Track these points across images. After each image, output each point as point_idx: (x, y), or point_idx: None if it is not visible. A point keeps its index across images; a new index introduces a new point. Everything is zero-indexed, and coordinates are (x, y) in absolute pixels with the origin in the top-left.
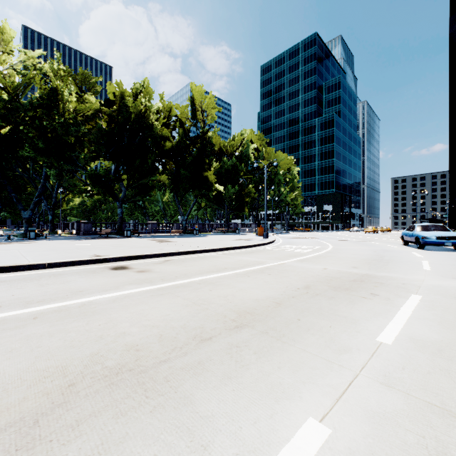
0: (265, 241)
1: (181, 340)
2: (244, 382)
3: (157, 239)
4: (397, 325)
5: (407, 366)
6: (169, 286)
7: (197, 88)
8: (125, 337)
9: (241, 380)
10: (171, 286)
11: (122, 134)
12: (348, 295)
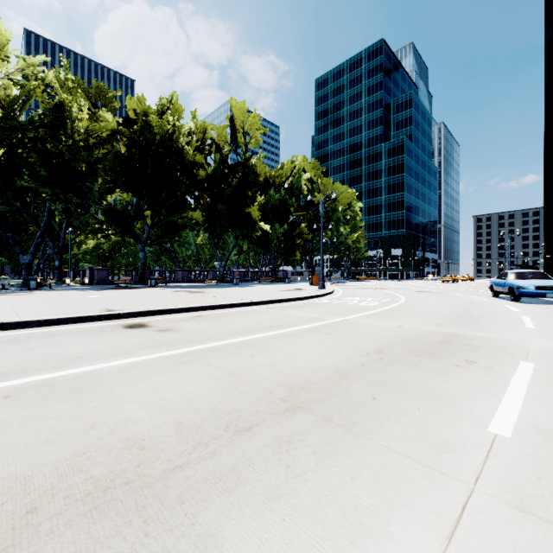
0: (321, 292)
1: (207, 431)
2: (299, 506)
3: (188, 289)
4: (512, 406)
5: (543, 475)
6: (198, 350)
7: (237, 105)
8: (127, 426)
9: (296, 500)
10: (200, 350)
11: (146, 160)
12: (435, 362)
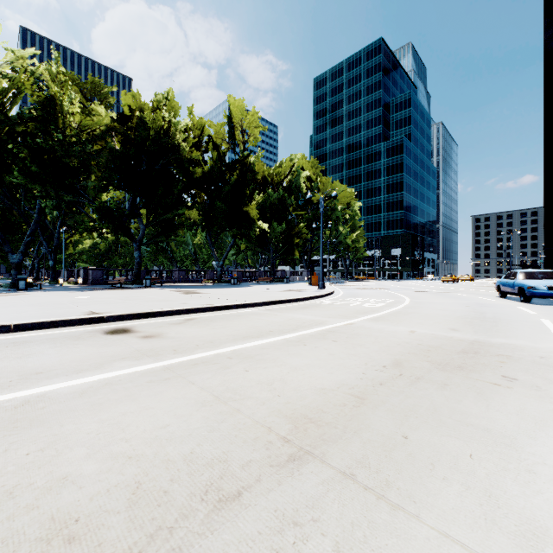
0: (322, 293)
1: (176, 501)
2: None
3: (184, 289)
4: None
5: None
6: (183, 362)
7: (235, 101)
8: (61, 492)
9: None
10: (185, 362)
11: (141, 157)
12: (467, 379)
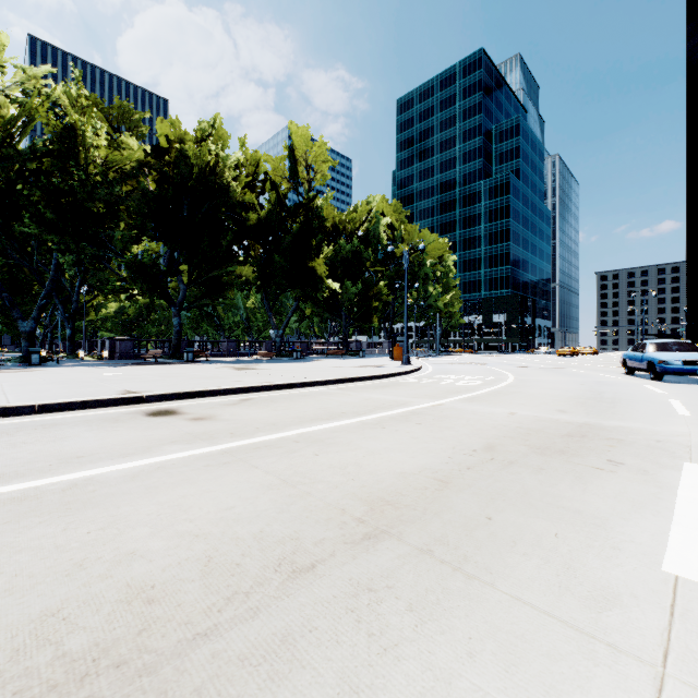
0: (406, 369)
1: (250, 571)
2: None
3: (235, 365)
4: (690, 531)
5: None
6: (243, 446)
7: (298, 130)
8: (131, 564)
9: (385, 697)
10: (246, 446)
11: (181, 200)
12: (567, 463)
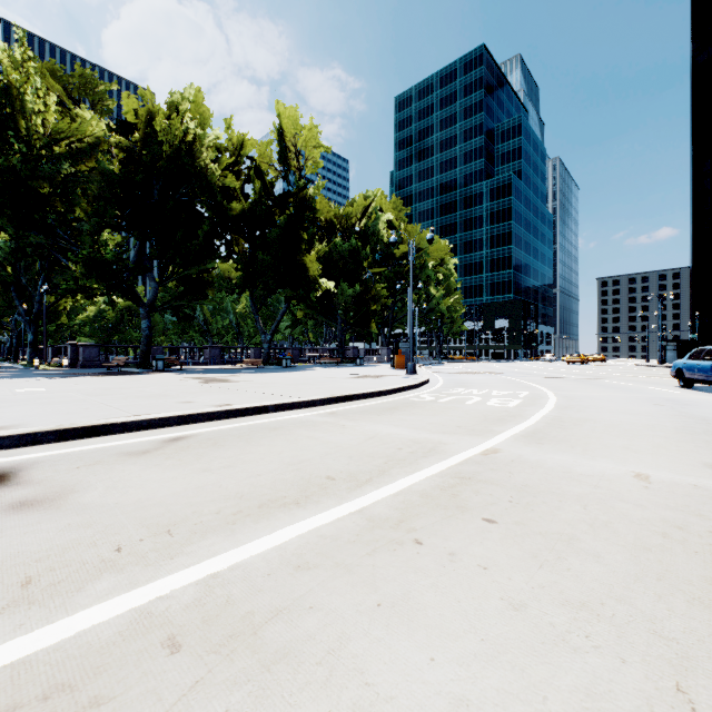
0: (414, 381)
1: None
2: None
3: (209, 375)
4: None
5: None
6: None
7: (287, 110)
8: None
9: None
10: None
11: (151, 185)
12: None
